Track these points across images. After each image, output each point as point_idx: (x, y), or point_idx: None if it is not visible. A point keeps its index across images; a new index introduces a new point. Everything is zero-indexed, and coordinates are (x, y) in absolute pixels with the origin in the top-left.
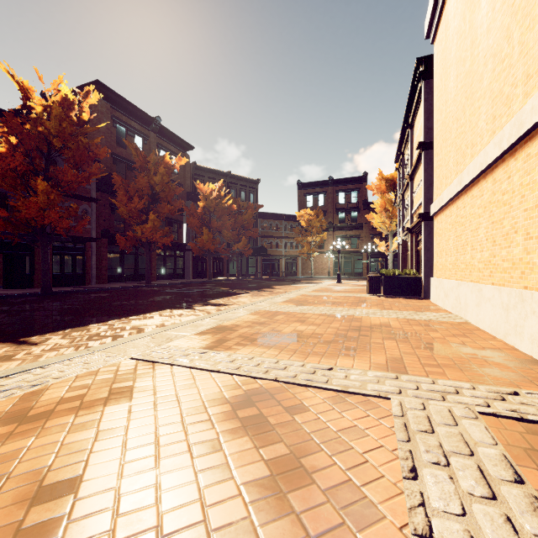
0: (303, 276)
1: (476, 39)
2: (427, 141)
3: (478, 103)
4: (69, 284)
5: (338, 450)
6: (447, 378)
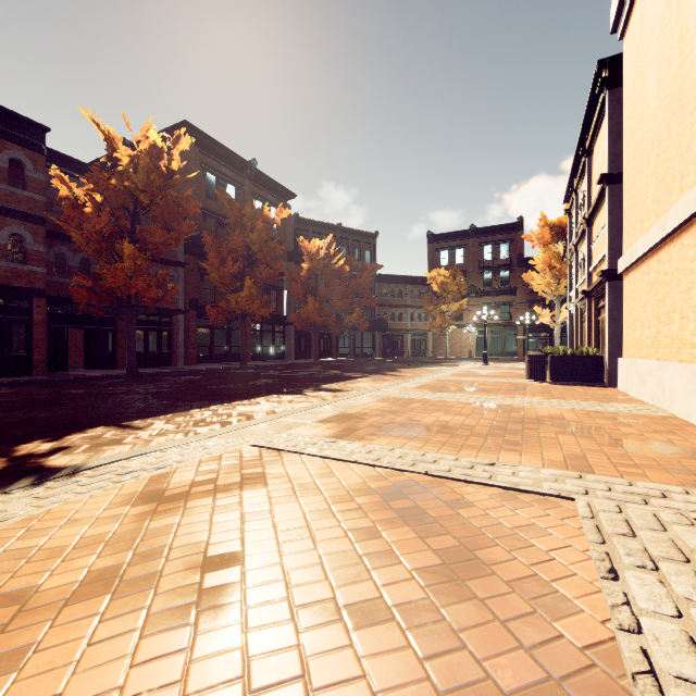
0: (435, 356)
1: (687, 31)
2: (613, 172)
3: (691, 119)
4: (154, 365)
5: (516, 547)
6: (649, 481)
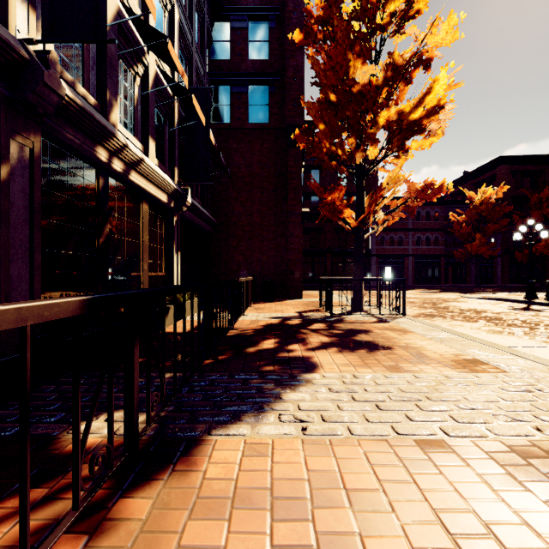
0: None
1: None
2: None
3: None
4: (483, 283)
5: None
6: None
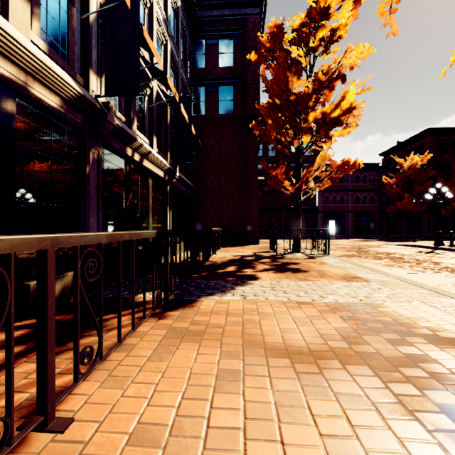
0: None
1: None
2: None
3: None
4: (413, 234)
5: None
6: None
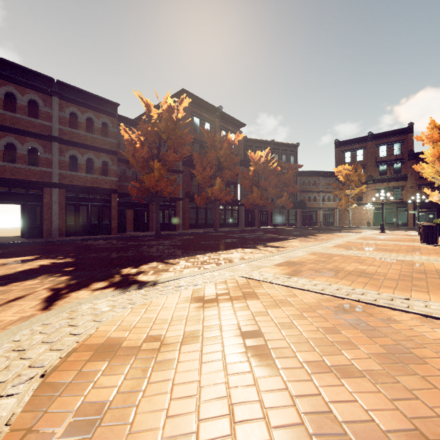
0: (341, 226)
1: None
2: None
3: None
4: (167, 229)
5: (439, 351)
6: None
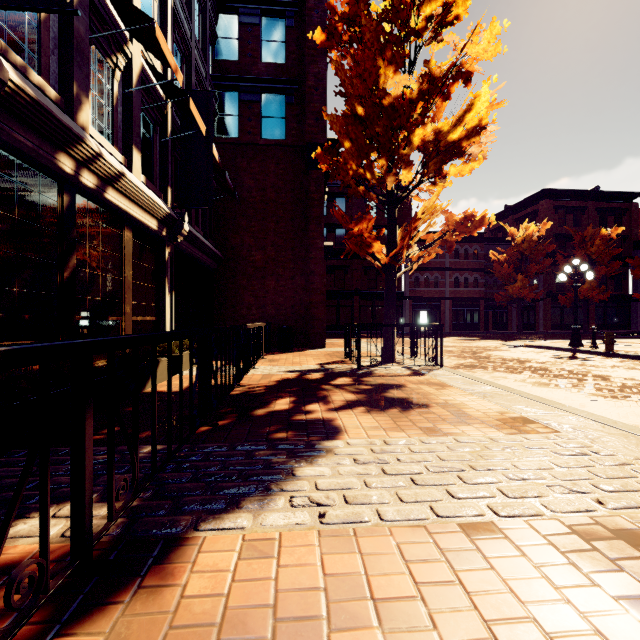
0: None
1: None
2: None
3: None
4: (525, 329)
5: None
6: None
